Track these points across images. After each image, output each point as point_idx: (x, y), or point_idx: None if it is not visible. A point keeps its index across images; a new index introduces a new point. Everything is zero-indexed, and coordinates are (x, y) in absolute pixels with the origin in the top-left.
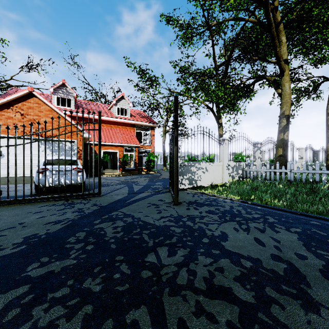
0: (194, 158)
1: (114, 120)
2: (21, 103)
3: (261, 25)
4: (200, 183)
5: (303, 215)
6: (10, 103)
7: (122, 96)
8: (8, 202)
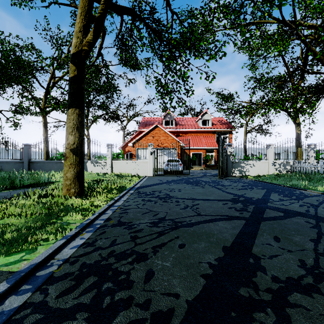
0: (248, 157)
1: (200, 130)
2: (152, 131)
3: (321, 42)
4: (248, 174)
5: (271, 184)
6: (148, 132)
7: (205, 111)
8: (160, 174)
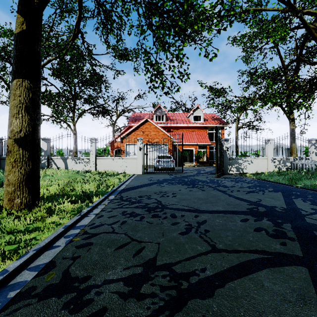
0: (244, 153)
1: (191, 126)
2: (142, 126)
3: None
4: (245, 171)
5: (279, 184)
6: (138, 126)
7: (197, 107)
8: (150, 172)
